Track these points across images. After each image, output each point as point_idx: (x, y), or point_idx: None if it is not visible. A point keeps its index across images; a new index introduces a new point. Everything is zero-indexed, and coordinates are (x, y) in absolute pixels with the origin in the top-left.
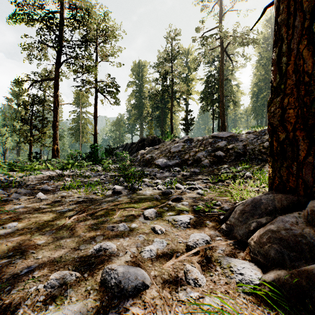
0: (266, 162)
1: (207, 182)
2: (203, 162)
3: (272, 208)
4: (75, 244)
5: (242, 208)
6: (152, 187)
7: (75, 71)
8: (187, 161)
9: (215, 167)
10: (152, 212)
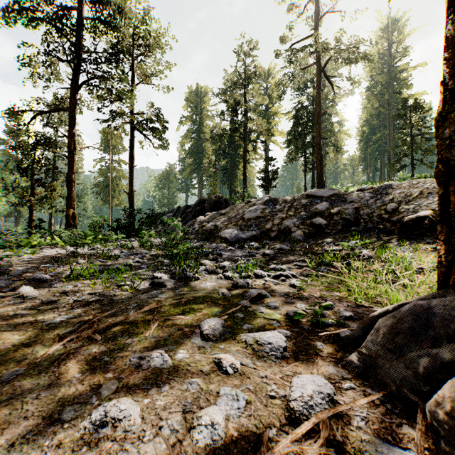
0: (391, 234)
1: (303, 265)
2: (293, 234)
3: (454, 325)
4: (54, 405)
5: (391, 323)
6: (216, 275)
7: (100, 97)
8: (270, 232)
9: (312, 241)
10: (217, 326)
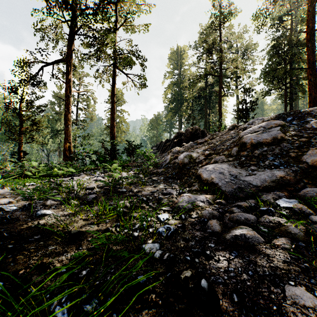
0: None
1: None
2: None
3: None
4: None
5: None
6: None
7: (87, 43)
8: None
9: None
10: None
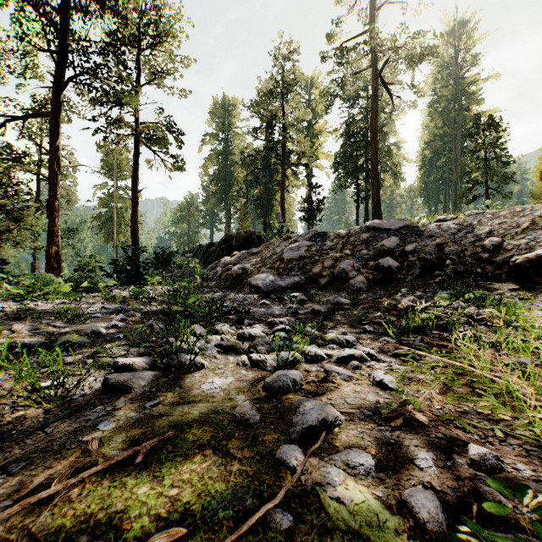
0: (497, 282)
1: (377, 332)
2: (352, 281)
3: None
4: None
5: None
6: (236, 355)
7: (92, 99)
8: (319, 278)
9: (381, 291)
10: None
